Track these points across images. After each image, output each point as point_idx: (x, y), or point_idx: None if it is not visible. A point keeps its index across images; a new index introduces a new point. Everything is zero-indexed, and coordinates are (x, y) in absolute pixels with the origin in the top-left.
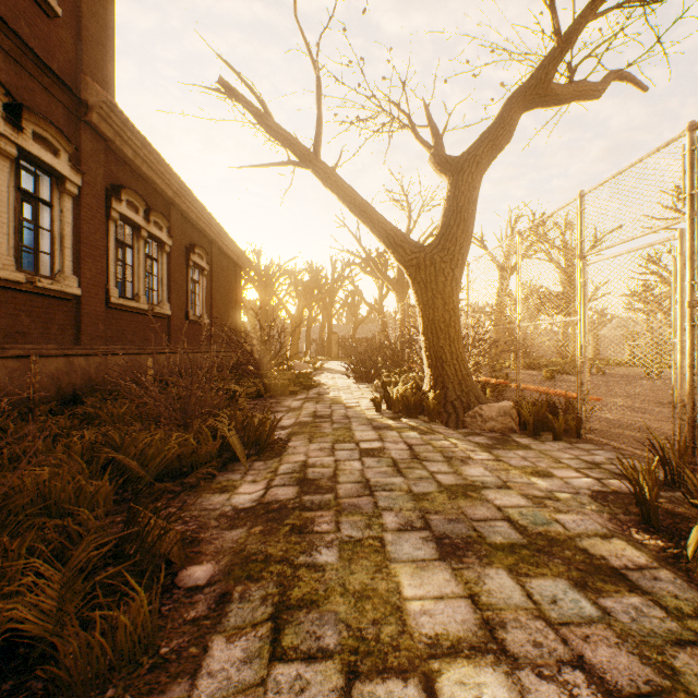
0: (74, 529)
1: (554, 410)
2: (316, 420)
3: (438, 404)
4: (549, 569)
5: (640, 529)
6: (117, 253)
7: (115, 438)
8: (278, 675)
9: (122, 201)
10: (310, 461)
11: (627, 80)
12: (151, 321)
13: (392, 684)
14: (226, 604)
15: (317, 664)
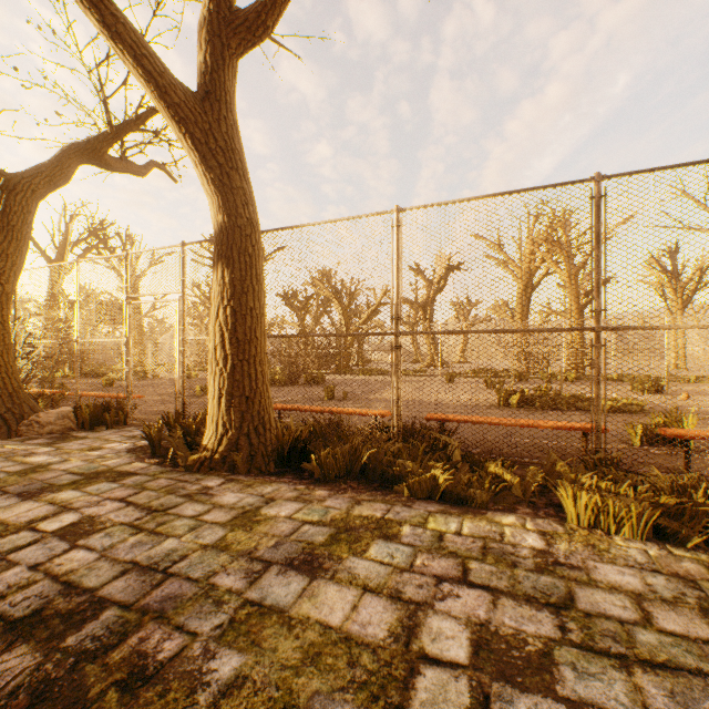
0: None
1: (109, 408)
2: None
3: None
4: (98, 482)
5: (151, 458)
6: None
7: None
8: None
9: None
10: None
11: (164, 171)
12: None
13: (11, 537)
14: None
15: None
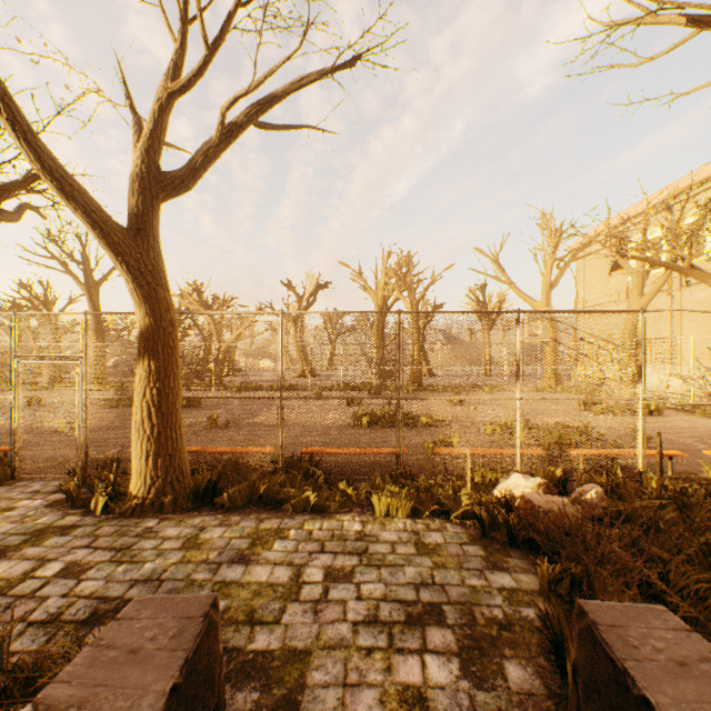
0: None
1: None
2: None
3: None
4: (49, 538)
5: (73, 510)
6: None
7: None
8: None
9: None
10: None
11: (36, 211)
12: None
13: (23, 585)
14: None
15: None
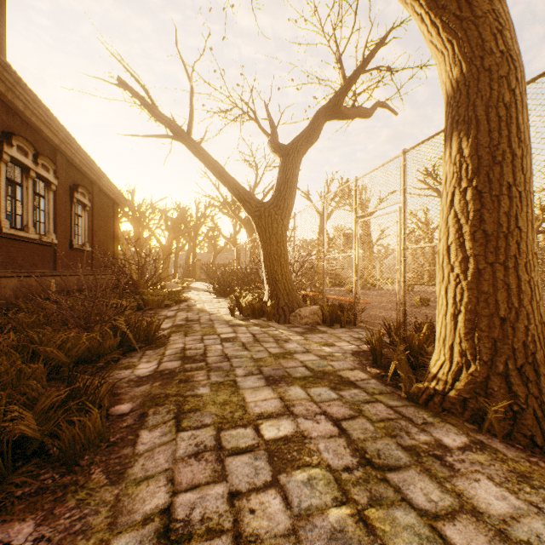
0: (29, 392)
1: (343, 310)
2: (189, 323)
3: (274, 309)
4: (320, 384)
5: (371, 366)
6: (7, 190)
7: (35, 339)
8: (182, 436)
9: (13, 146)
10: (187, 347)
11: (386, 108)
12: (38, 248)
13: (239, 430)
14: (145, 417)
15: (202, 429)
